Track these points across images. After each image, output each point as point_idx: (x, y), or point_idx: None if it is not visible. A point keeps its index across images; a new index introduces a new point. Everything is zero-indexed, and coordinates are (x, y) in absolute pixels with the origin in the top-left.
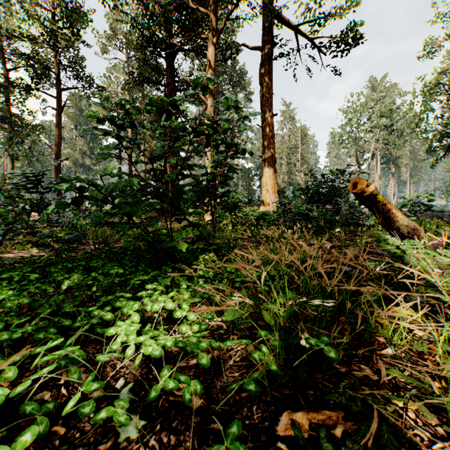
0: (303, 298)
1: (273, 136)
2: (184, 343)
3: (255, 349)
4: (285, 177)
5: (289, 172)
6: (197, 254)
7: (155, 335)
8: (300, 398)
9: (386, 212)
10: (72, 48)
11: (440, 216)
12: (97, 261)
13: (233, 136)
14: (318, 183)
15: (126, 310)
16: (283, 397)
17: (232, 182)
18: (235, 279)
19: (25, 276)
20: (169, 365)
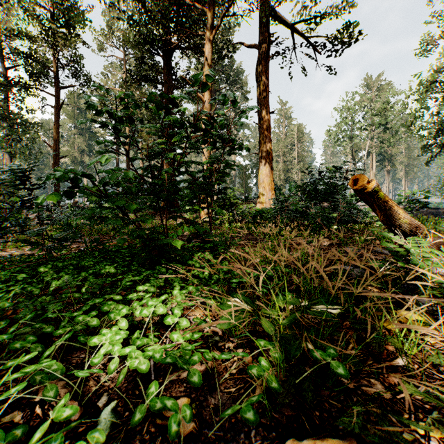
0: (305, 303)
1: (270, 134)
2: (173, 358)
3: (253, 360)
4: (281, 175)
5: (285, 170)
6: (193, 253)
7: (143, 343)
8: (305, 421)
9: (387, 209)
10: (70, 46)
11: (435, 214)
12: (89, 260)
13: (229, 131)
14: (315, 180)
15: (113, 315)
16: (285, 420)
17: (229, 179)
18: (231, 280)
19: (13, 276)
20: (156, 380)
